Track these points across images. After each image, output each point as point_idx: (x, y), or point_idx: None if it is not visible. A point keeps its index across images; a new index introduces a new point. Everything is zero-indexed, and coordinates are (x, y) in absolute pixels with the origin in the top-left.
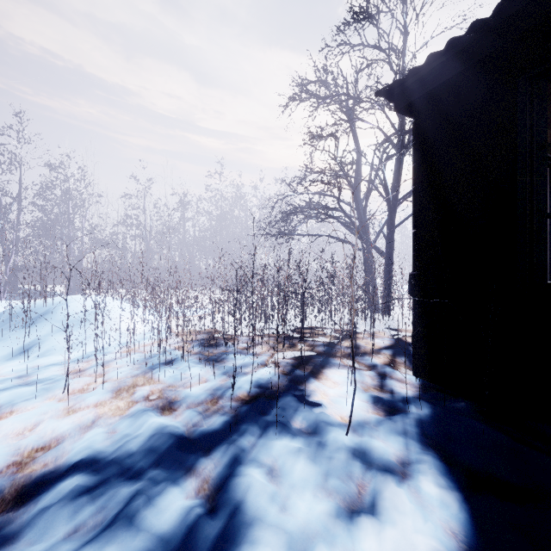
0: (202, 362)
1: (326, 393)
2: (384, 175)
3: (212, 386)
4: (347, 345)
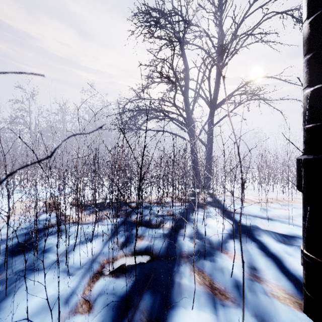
0: None
1: None
2: (209, 81)
3: None
4: (189, 236)
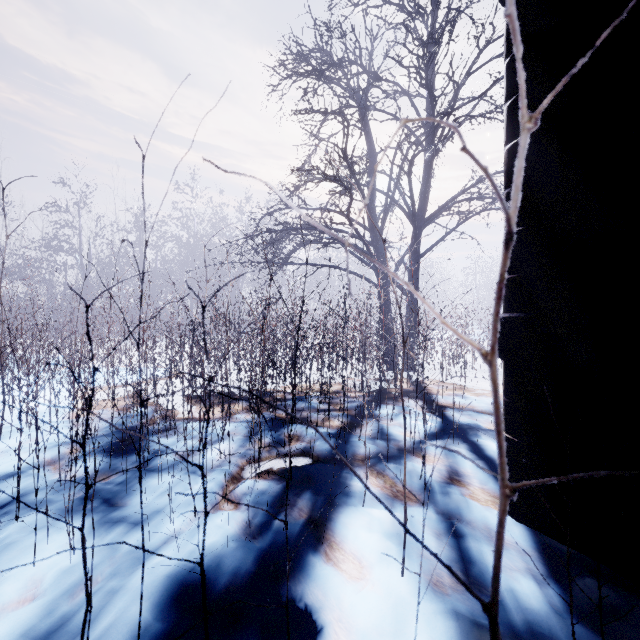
0: (70, 512)
1: (346, 618)
2: (410, 181)
3: (34, 627)
4: (368, 436)
